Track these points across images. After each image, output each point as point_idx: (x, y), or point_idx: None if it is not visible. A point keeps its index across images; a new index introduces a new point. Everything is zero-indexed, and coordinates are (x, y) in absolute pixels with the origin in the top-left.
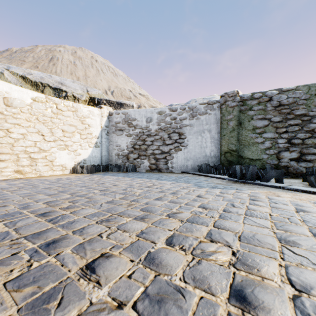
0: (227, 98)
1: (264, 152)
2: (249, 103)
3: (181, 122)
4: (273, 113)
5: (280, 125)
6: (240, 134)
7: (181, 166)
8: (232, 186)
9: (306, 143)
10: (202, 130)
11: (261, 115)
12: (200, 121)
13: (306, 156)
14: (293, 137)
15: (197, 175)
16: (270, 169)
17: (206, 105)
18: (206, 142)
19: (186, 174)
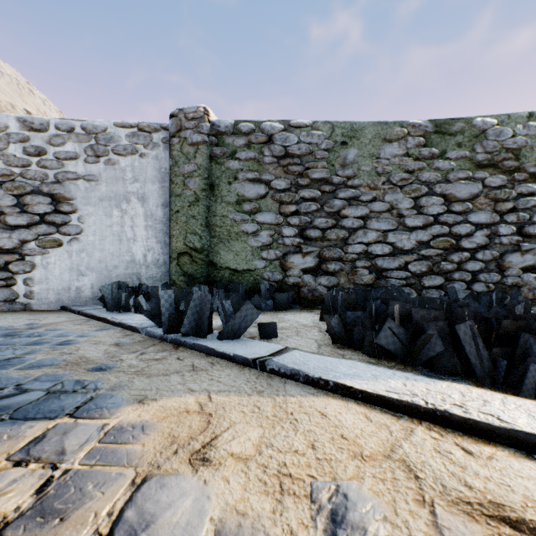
0: (184, 120)
1: (259, 254)
2: (230, 143)
3: (62, 166)
4: (275, 171)
5: (286, 198)
6: (212, 212)
7: (62, 291)
8: (102, 377)
9: (328, 239)
10: (124, 194)
11: (254, 172)
12: (119, 171)
13: (328, 263)
14: (308, 225)
15: (87, 318)
16: (269, 292)
17: (135, 131)
18: (135, 227)
19: (58, 316)
